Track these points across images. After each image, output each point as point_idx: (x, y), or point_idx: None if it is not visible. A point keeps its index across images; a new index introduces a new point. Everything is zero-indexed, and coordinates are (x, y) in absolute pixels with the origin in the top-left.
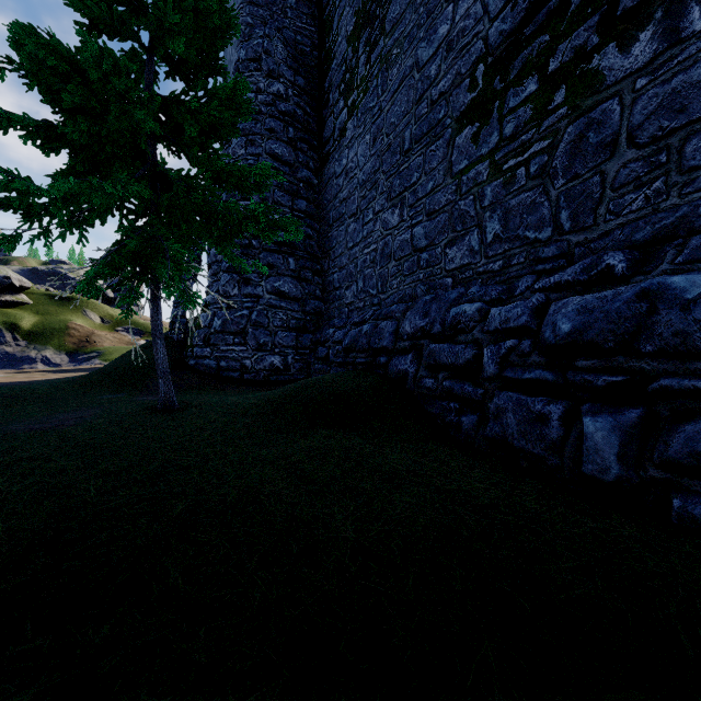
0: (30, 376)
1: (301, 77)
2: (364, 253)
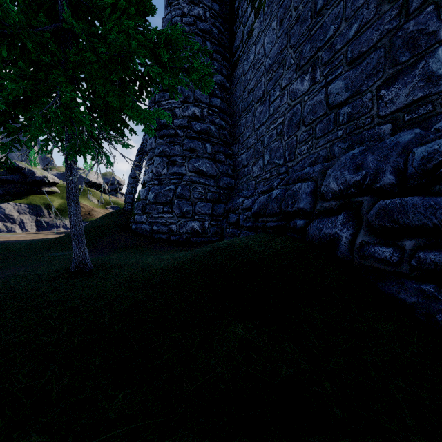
0: (36, 236)
1: (216, 4)
2: (270, 129)
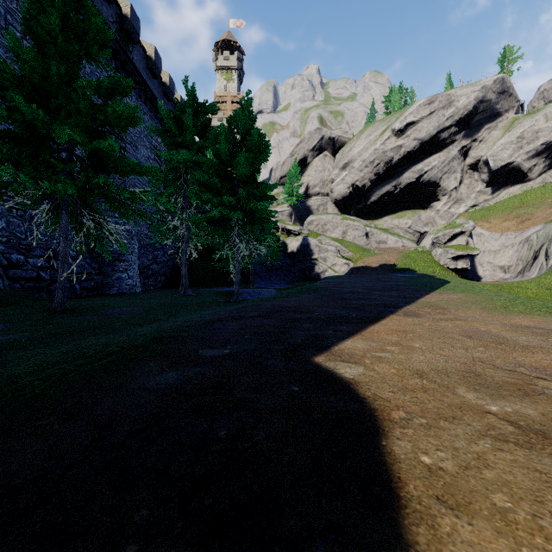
0: None
1: None
2: None
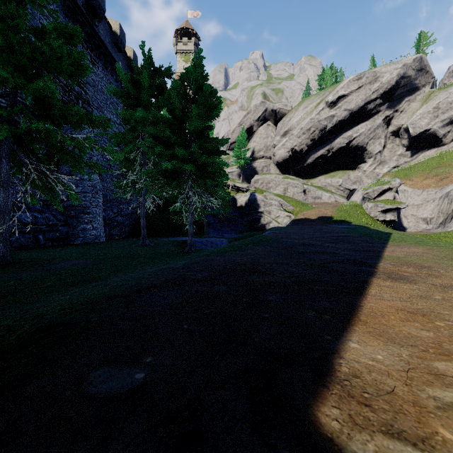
0: None
1: None
2: None
